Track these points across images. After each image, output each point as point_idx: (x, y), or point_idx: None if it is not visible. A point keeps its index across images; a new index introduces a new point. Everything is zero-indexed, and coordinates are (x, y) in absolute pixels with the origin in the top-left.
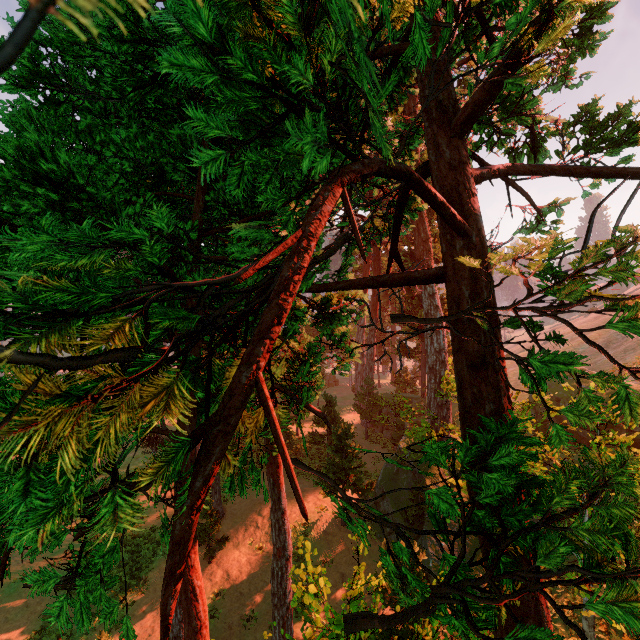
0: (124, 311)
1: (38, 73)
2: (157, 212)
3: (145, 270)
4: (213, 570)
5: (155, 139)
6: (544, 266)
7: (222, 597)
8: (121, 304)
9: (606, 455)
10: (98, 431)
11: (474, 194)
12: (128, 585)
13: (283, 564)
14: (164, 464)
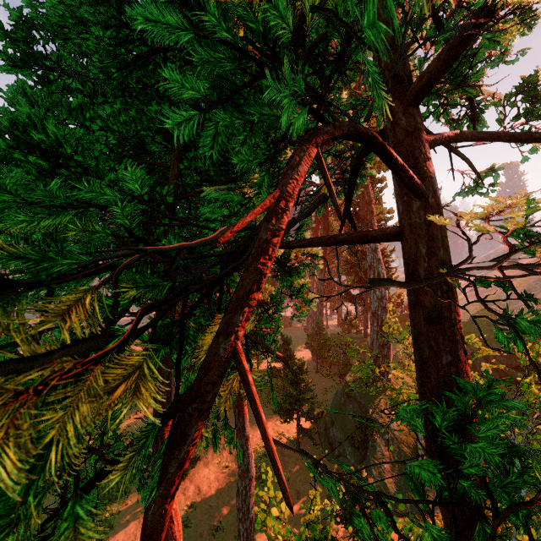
0: (94, 277)
1: (32, 54)
2: (131, 173)
3: None
4: (186, 485)
5: (136, 114)
6: (520, 226)
7: (194, 509)
8: (86, 272)
9: (533, 392)
10: (51, 430)
11: (429, 158)
12: (115, 497)
13: (247, 484)
14: (134, 453)
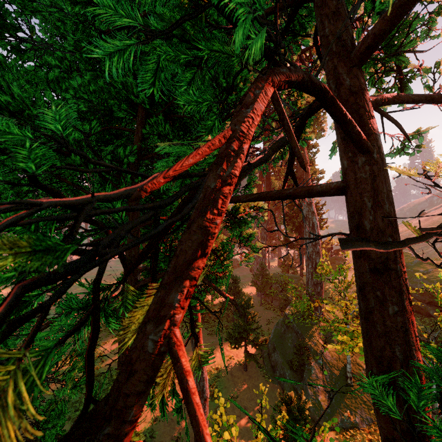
0: None
1: (4, 25)
2: (54, 111)
3: (101, 186)
4: None
5: (104, 85)
6: None
7: (158, 422)
8: None
9: None
10: None
11: (373, 116)
12: None
13: (202, 403)
14: None
